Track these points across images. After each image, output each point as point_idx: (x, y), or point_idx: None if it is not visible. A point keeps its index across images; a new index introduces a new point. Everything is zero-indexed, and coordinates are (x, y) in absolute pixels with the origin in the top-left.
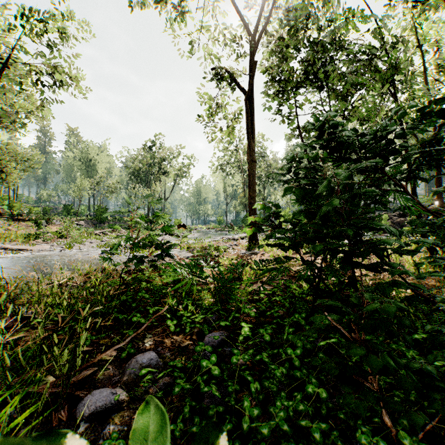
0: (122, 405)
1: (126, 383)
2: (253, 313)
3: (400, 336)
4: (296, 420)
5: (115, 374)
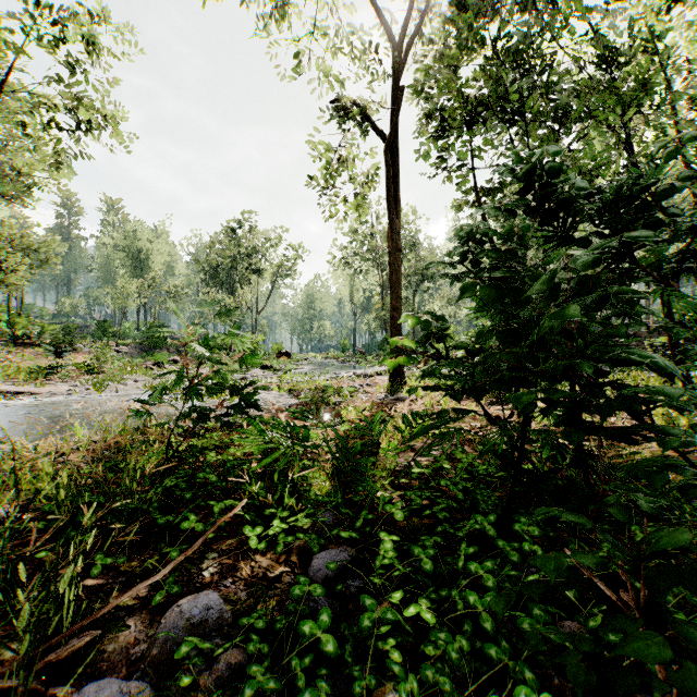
0: None
1: (155, 662)
2: (400, 515)
3: None
4: None
5: (137, 639)
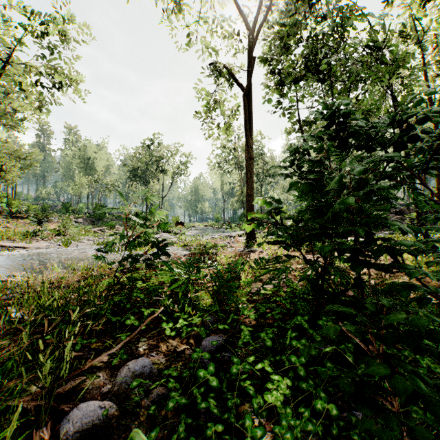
0: (110, 421)
1: (116, 394)
2: (253, 316)
3: (423, 349)
4: (303, 438)
5: (105, 383)
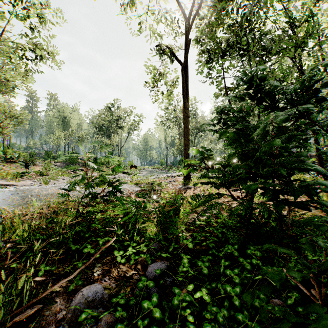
0: None
1: (69, 320)
2: (191, 245)
3: None
4: None
5: (61, 308)
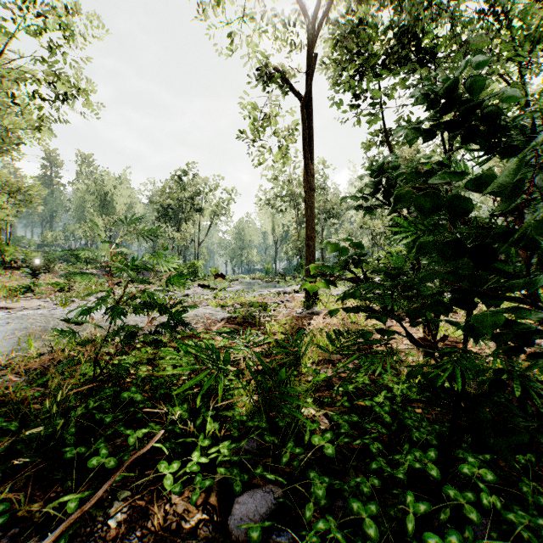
0: None
1: None
2: (331, 449)
3: None
4: None
5: None
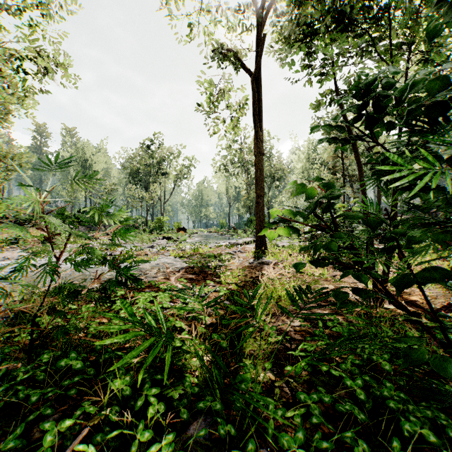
0: None
1: None
2: None
3: None
4: None
5: None
